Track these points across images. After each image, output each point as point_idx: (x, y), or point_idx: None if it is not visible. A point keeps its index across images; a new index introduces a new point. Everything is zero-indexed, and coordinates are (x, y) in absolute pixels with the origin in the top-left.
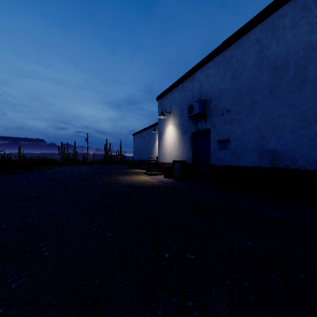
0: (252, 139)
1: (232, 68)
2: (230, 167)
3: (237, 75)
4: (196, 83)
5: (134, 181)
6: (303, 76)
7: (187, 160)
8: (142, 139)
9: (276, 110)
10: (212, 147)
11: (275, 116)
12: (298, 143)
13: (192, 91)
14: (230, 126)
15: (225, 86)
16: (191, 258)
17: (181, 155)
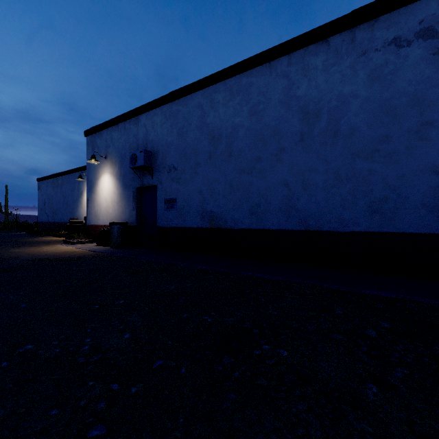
0: (196, 201)
1: (178, 123)
2: (177, 228)
3: (184, 133)
4: (141, 128)
5: (47, 253)
6: (230, 149)
7: (130, 222)
8: (57, 189)
9: (213, 175)
10: (159, 207)
11: (212, 181)
12: (228, 206)
13: (137, 136)
14: (177, 185)
15: (172, 141)
16: (120, 304)
17: (122, 215)
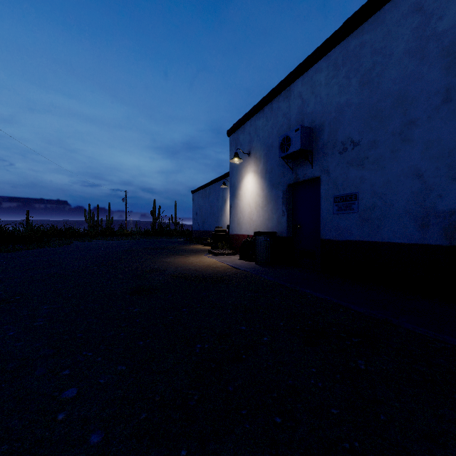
0: (404, 193)
1: (362, 65)
2: (359, 243)
3: (374, 77)
4: (294, 101)
5: (191, 266)
6: None
7: (278, 231)
8: (205, 199)
9: None
10: (323, 209)
11: (455, 147)
12: None
13: (288, 115)
14: (359, 170)
15: (348, 101)
16: None
17: (268, 223)
